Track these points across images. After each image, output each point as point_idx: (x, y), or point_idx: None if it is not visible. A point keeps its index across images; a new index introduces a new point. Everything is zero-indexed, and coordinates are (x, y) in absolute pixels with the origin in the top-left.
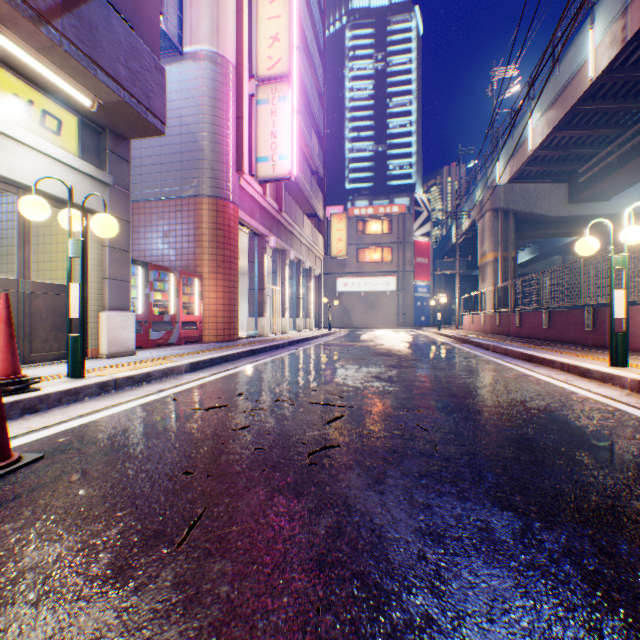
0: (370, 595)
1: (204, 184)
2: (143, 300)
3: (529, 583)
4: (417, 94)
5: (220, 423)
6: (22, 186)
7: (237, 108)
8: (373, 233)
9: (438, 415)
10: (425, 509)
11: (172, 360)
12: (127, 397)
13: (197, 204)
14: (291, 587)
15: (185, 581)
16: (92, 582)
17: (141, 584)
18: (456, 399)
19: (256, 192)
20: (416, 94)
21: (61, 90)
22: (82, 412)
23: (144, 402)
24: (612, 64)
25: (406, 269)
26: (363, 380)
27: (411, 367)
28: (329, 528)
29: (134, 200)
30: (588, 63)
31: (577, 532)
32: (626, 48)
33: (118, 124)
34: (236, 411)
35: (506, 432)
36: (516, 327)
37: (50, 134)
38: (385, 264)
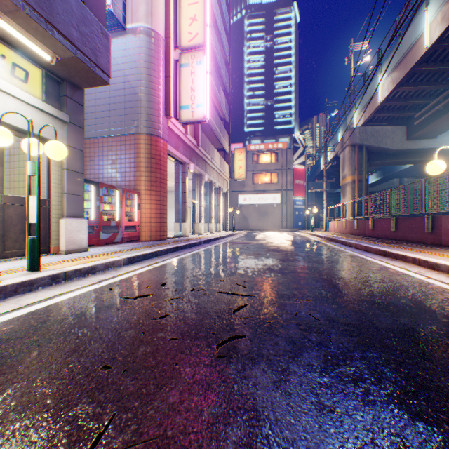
0: None
1: (141, 125)
2: (95, 210)
3: None
4: (295, 64)
5: (143, 312)
6: None
7: (166, 69)
8: (264, 162)
9: (325, 304)
10: (334, 417)
11: (114, 255)
12: (73, 287)
13: (136, 140)
14: None
15: None
16: None
17: None
18: (337, 289)
19: (180, 131)
20: (294, 64)
21: (27, 48)
22: (32, 301)
23: (86, 291)
24: (442, 35)
25: (288, 188)
26: (260, 272)
27: (296, 261)
28: (238, 445)
29: (91, 137)
30: (424, 35)
31: None
32: None
33: (73, 76)
34: (158, 300)
35: (387, 322)
36: (370, 230)
37: (19, 82)
38: (273, 185)
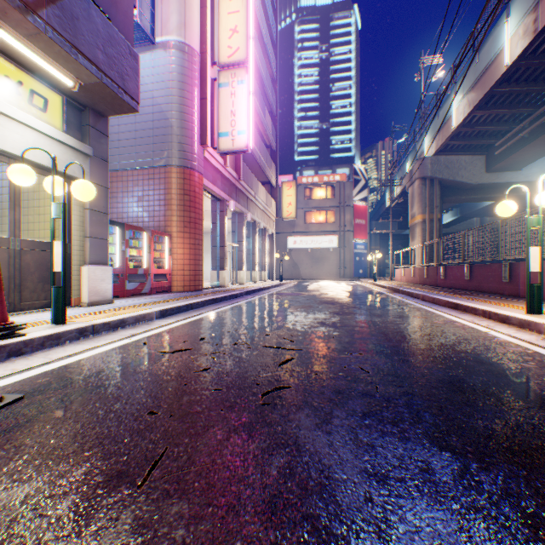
0: (320, 540)
1: (173, 156)
2: (120, 256)
3: (472, 527)
4: (356, 80)
5: (184, 365)
6: (12, 156)
7: (201, 90)
8: (318, 198)
9: (377, 358)
10: (369, 449)
11: (144, 308)
12: (103, 341)
13: (167, 173)
14: (244, 531)
15: (143, 524)
16: (54, 525)
17: (101, 527)
18: (392, 343)
19: (218, 163)
20: (355, 80)
21: (47, 72)
22: (62, 355)
23: (118, 345)
24: (525, 52)
25: (346, 229)
26: (310, 325)
27: (352, 314)
28: (280, 469)
29: (113, 169)
30: (504, 51)
31: (512, 473)
32: (537, 38)
33: (97, 103)
34: (198, 354)
35: (439, 374)
36: (442, 279)
37: (37, 111)
38: (328, 225)
